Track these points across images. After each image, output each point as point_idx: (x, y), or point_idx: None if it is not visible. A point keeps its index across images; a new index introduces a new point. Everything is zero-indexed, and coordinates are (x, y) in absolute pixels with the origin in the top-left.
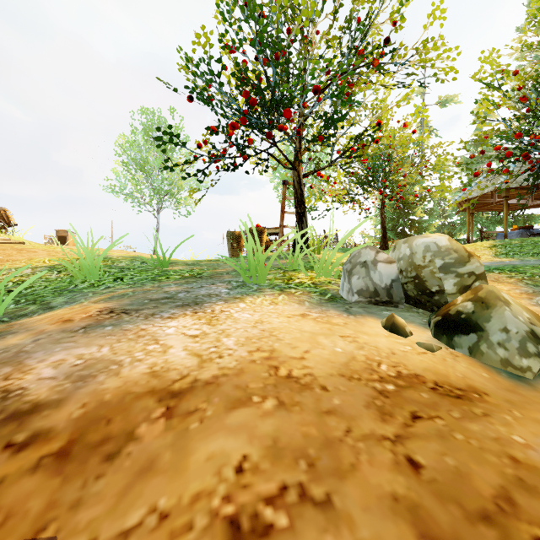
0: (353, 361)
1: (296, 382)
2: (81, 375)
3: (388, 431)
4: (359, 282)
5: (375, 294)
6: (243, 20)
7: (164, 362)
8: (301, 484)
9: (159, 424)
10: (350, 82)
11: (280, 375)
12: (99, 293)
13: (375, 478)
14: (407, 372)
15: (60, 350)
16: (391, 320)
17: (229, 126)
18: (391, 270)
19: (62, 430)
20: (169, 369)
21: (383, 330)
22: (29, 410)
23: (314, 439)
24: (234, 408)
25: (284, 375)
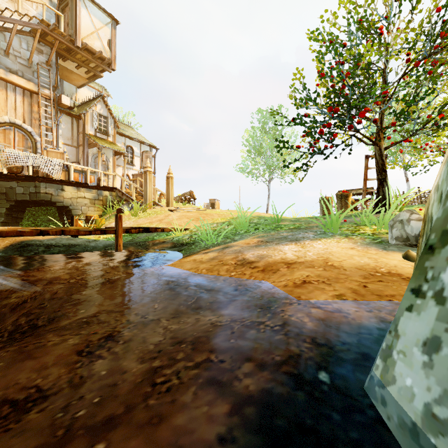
0: (366, 265)
1: (333, 267)
2: (261, 257)
3: (363, 281)
4: (396, 232)
5: (407, 240)
6: (330, 52)
7: (285, 256)
8: (323, 281)
9: (285, 269)
10: (433, 60)
11: (328, 264)
12: (251, 235)
13: (347, 285)
14: (395, 272)
15: (251, 251)
16: (406, 253)
17: (318, 132)
18: (420, 225)
19: (261, 267)
20: (287, 258)
21: (401, 258)
22: (251, 262)
23: (332, 277)
24: (308, 268)
25: (329, 264)
